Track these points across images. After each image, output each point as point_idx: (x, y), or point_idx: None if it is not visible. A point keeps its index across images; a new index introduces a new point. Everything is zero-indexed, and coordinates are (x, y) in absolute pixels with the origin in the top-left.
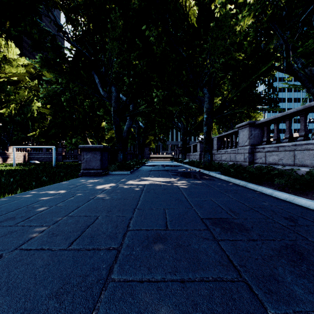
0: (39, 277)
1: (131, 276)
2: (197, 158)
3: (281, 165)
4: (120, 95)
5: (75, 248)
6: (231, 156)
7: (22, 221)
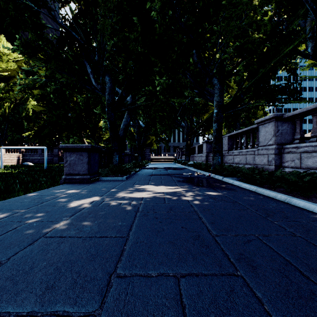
0: None
1: None
2: (203, 160)
3: None
4: (117, 89)
5: None
6: (248, 158)
7: None
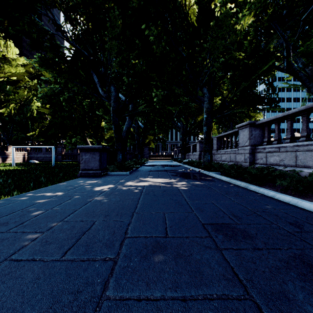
0: (27, 294)
1: (128, 293)
2: (197, 158)
3: (282, 165)
4: (120, 95)
5: (69, 259)
6: (231, 156)
7: (15, 227)
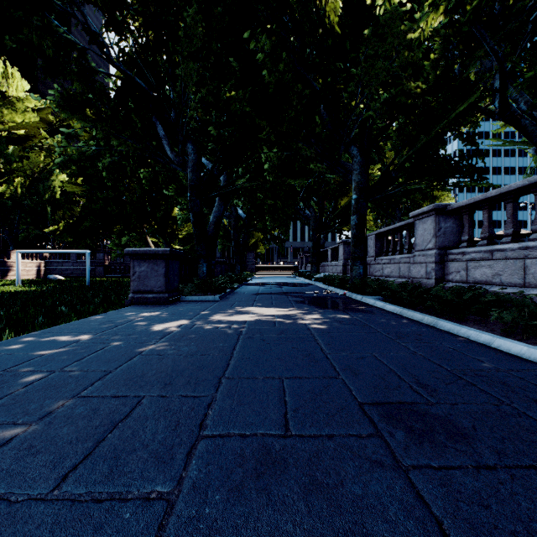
0: None
1: None
2: (339, 271)
3: (498, 284)
4: (204, 161)
5: (68, 495)
6: (402, 268)
7: None
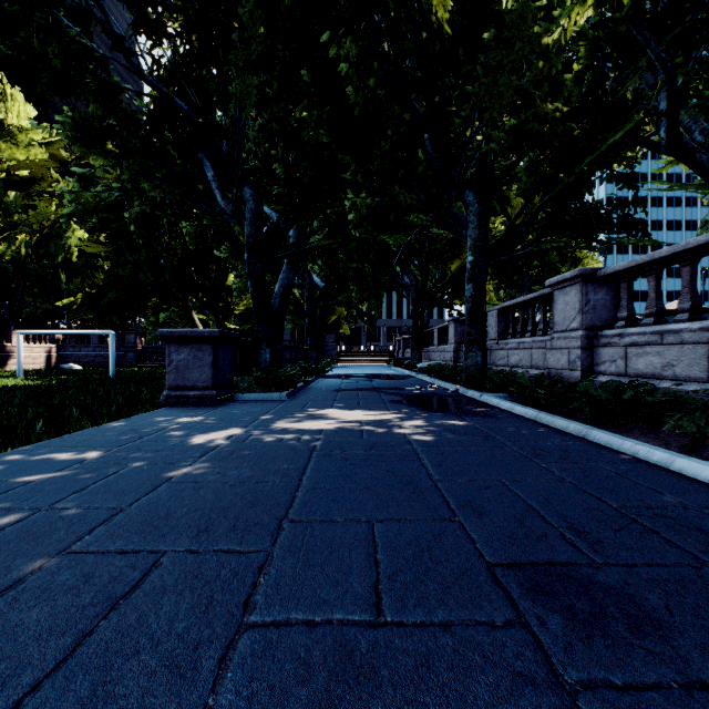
0: None
1: None
2: (448, 358)
3: (670, 379)
4: (268, 211)
5: None
6: (534, 356)
7: None
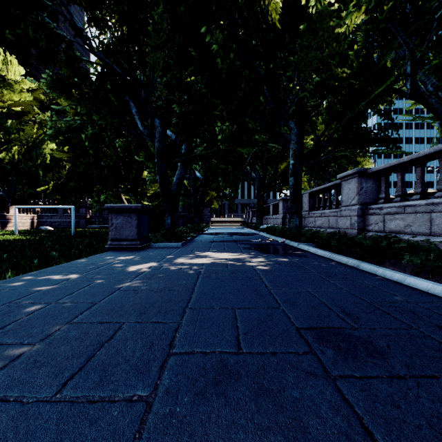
0: None
1: None
2: (279, 223)
3: (409, 234)
4: (168, 132)
5: (68, 398)
6: (331, 221)
7: None
